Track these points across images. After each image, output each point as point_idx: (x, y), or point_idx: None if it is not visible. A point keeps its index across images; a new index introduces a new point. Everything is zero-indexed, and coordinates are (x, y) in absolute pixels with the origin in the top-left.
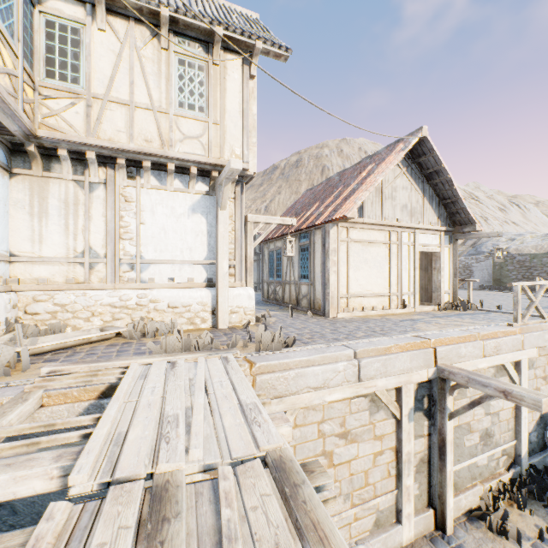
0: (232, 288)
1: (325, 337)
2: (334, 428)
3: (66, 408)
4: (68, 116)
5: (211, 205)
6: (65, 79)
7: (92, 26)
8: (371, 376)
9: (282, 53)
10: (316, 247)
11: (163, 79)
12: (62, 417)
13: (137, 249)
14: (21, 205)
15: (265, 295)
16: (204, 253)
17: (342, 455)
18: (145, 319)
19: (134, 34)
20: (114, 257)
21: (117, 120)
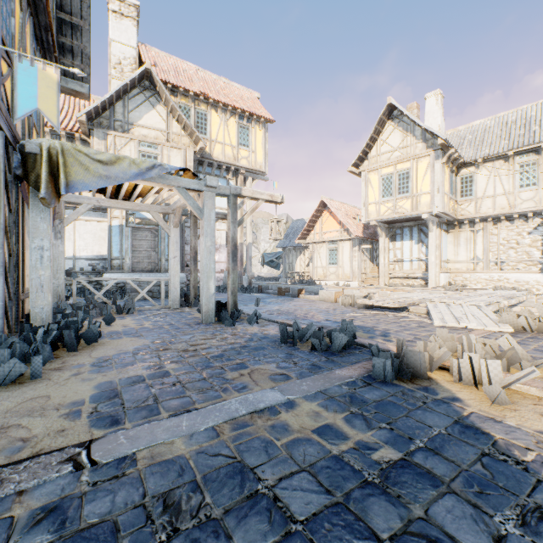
0: None
1: None
2: None
3: None
4: (467, 209)
5: None
6: (466, 196)
7: (476, 171)
8: None
9: None
10: None
11: (510, 178)
12: None
13: (497, 255)
14: (450, 243)
15: None
16: (538, 255)
17: None
18: (501, 286)
19: (495, 166)
20: (486, 259)
21: (487, 204)
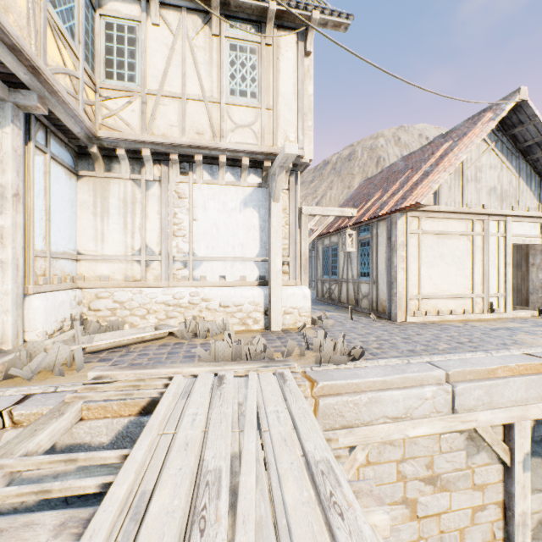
0: (285, 287)
1: (398, 348)
2: (418, 470)
3: (104, 425)
4: (125, 114)
5: (263, 197)
6: (122, 78)
7: (146, 22)
8: (469, 406)
9: (342, 21)
10: (379, 240)
11: (214, 67)
12: (100, 434)
13: (189, 246)
14: (86, 206)
15: (319, 294)
16: (256, 250)
17: (429, 505)
18: (197, 318)
19: (186, 24)
20: (168, 254)
21: (170, 114)
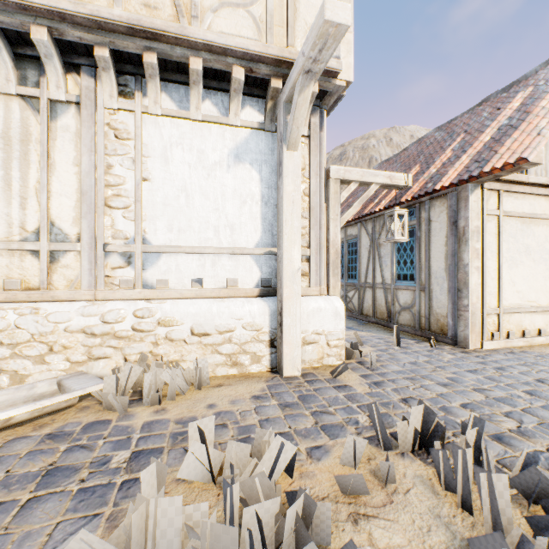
0: (305, 299)
1: None
2: None
3: None
4: None
5: (267, 148)
6: None
7: None
8: None
9: None
10: (433, 227)
11: None
12: None
13: (136, 226)
14: None
15: None
16: (255, 235)
17: None
18: (148, 357)
19: None
20: (94, 240)
21: None
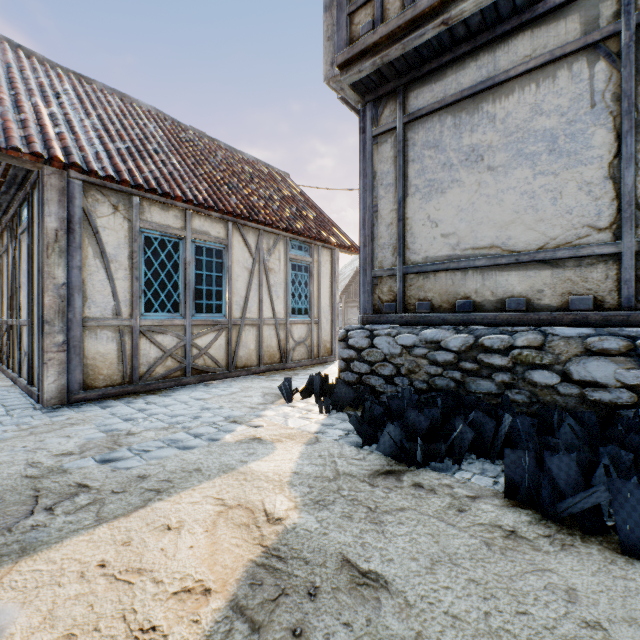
0: None
1: None
2: None
3: None
4: None
5: None
6: None
7: None
8: None
9: None
10: (323, 271)
11: None
12: None
13: None
14: None
15: (107, 375)
16: None
17: None
18: None
19: None
20: None
21: None
